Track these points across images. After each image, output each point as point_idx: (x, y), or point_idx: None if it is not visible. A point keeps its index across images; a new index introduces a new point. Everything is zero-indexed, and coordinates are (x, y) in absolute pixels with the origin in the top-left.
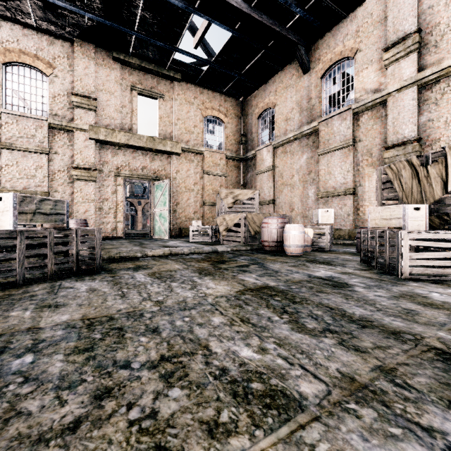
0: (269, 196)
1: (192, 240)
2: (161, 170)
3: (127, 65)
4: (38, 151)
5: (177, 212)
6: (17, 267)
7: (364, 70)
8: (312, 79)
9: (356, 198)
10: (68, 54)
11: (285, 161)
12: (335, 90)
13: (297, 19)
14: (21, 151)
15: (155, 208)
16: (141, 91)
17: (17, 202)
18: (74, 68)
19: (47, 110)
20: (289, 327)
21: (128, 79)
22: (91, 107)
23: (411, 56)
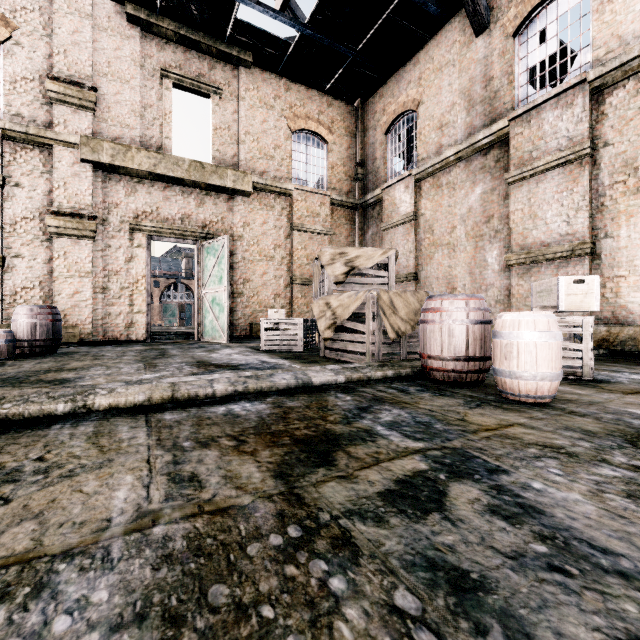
0: (407, 266)
1: (264, 347)
2: (215, 222)
3: (154, 32)
4: None
5: (246, 296)
6: None
7: None
8: (494, 43)
9: (596, 262)
10: (40, 5)
11: (438, 201)
12: (545, 54)
13: None
14: None
15: (205, 289)
16: (179, 81)
17: None
18: (52, 31)
19: (1, 105)
20: None
21: (156, 57)
22: (86, 103)
23: None
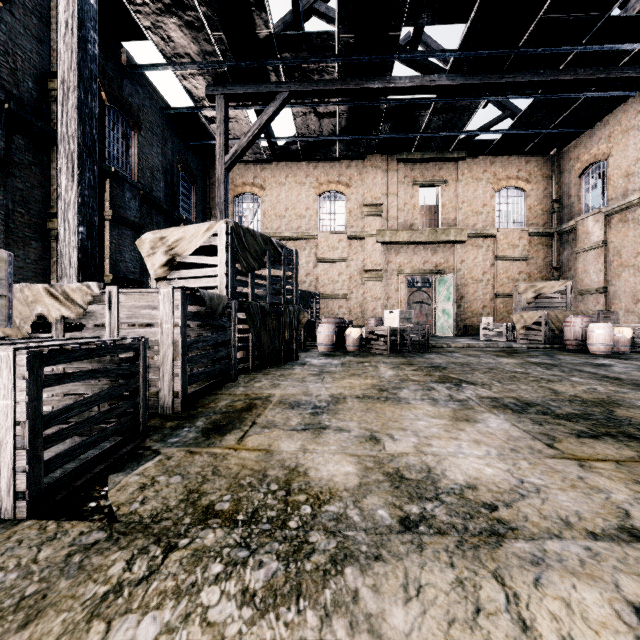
0: (597, 282)
1: (482, 338)
2: (443, 263)
3: (409, 162)
4: (340, 260)
5: (462, 307)
6: (398, 345)
7: None
8: None
9: None
10: (360, 171)
11: (625, 233)
12: None
13: (635, 53)
14: (329, 262)
15: (437, 304)
16: (422, 184)
17: (399, 314)
18: (365, 182)
19: (345, 224)
20: (542, 369)
21: (410, 175)
22: (378, 213)
23: None
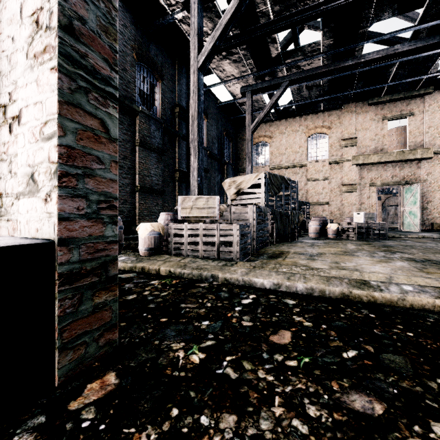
0: None
1: None
2: (410, 175)
3: (379, 103)
4: (323, 179)
5: (428, 209)
6: (363, 234)
7: None
8: None
9: None
10: (338, 117)
11: None
12: None
13: None
14: (315, 181)
15: (404, 207)
16: (391, 118)
17: (364, 215)
18: (342, 124)
19: (327, 154)
20: None
21: (380, 113)
22: (353, 144)
23: None
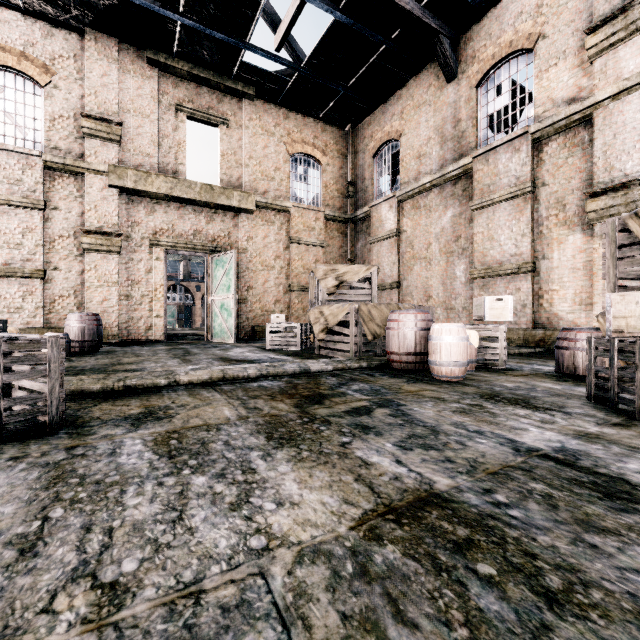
0: (391, 276)
1: (269, 347)
2: (223, 237)
3: (171, 72)
4: (26, 204)
5: (249, 301)
6: None
7: (551, 68)
8: (461, 90)
9: (536, 278)
10: (75, 53)
11: (417, 221)
12: (500, 105)
13: None
14: None
15: (214, 296)
16: (192, 114)
17: None
18: (85, 75)
19: (42, 140)
20: None
21: (172, 94)
22: (113, 136)
23: (637, 38)
